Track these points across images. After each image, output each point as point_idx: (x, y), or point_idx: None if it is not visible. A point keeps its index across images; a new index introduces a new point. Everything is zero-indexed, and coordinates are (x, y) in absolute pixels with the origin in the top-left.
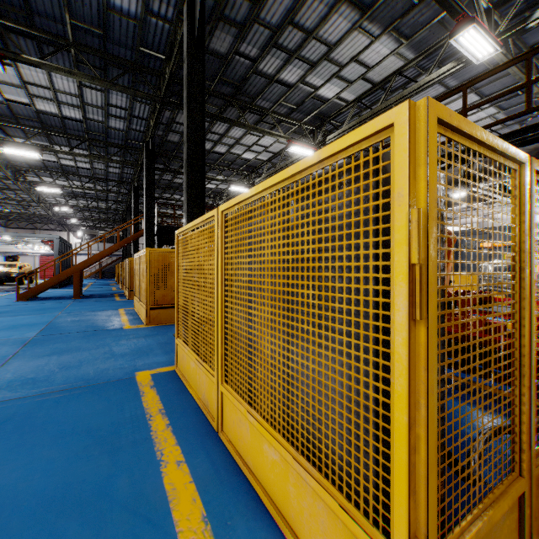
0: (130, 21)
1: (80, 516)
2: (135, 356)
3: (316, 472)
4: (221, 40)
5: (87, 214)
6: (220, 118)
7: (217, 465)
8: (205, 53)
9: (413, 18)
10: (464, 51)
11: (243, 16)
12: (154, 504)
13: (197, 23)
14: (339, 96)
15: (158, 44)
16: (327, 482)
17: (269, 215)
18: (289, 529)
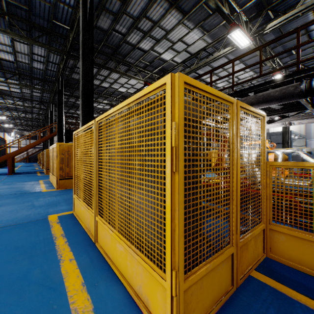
0: (46, 4)
1: (9, 290)
2: (48, 207)
3: (138, 252)
4: (104, 22)
5: (18, 121)
6: (104, 67)
7: (93, 259)
8: (95, 28)
9: (210, 21)
10: (235, 42)
11: (117, 9)
12: (54, 280)
13: (88, 11)
14: (173, 59)
15: (65, 19)
16: (143, 255)
17: (119, 123)
18: (127, 284)
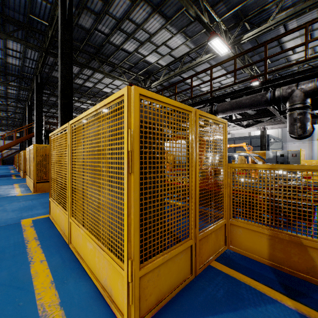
0: None
1: None
2: (22, 211)
3: (104, 247)
4: (86, 20)
5: None
6: (86, 66)
7: (65, 259)
8: (76, 26)
9: (192, 28)
10: (215, 49)
11: (99, 9)
12: (23, 281)
13: (67, 9)
14: (158, 62)
15: (43, 15)
16: (107, 250)
17: (89, 128)
18: (95, 278)
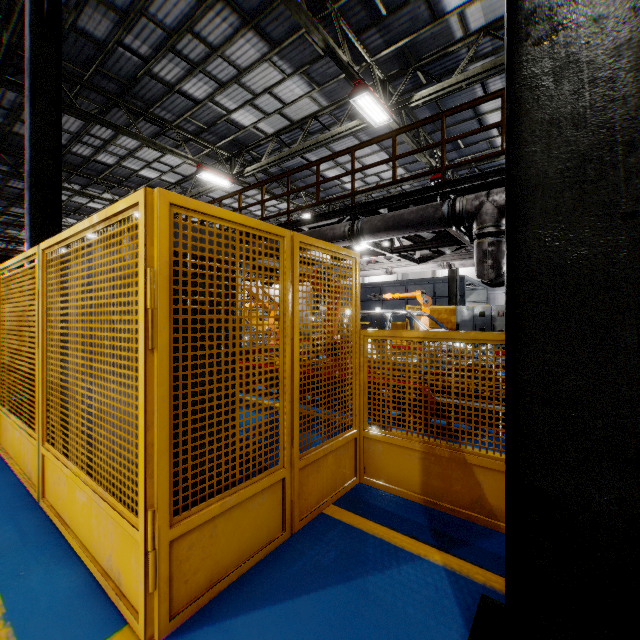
0: None
1: None
2: None
3: (108, 495)
4: (96, 22)
5: None
6: (99, 120)
7: (27, 531)
8: (72, 31)
9: (322, 68)
10: (363, 113)
11: (125, 3)
12: None
13: None
14: (257, 126)
15: None
16: (113, 499)
17: (81, 260)
18: (90, 560)
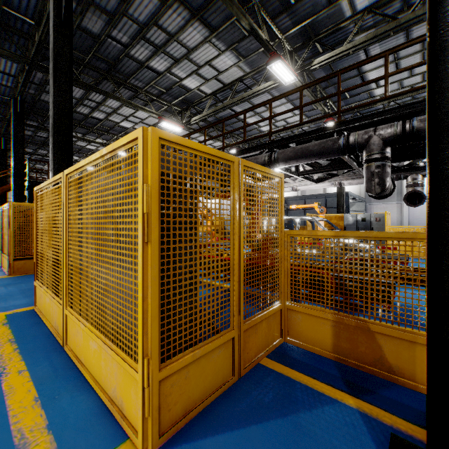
0: None
1: None
2: None
3: (113, 345)
4: (93, 22)
5: None
6: (95, 89)
7: (57, 367)
8: (78, 29)
9: (247, 44)
10: (276, 76)
11: (113, 8)
12: None
13: (63, 5)
14: (200, 88)
15: (26, 9)
16: (117, 348)
17: (93, 180)
18: (100, 390)
